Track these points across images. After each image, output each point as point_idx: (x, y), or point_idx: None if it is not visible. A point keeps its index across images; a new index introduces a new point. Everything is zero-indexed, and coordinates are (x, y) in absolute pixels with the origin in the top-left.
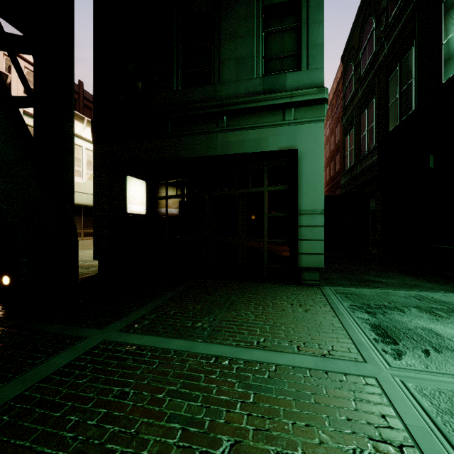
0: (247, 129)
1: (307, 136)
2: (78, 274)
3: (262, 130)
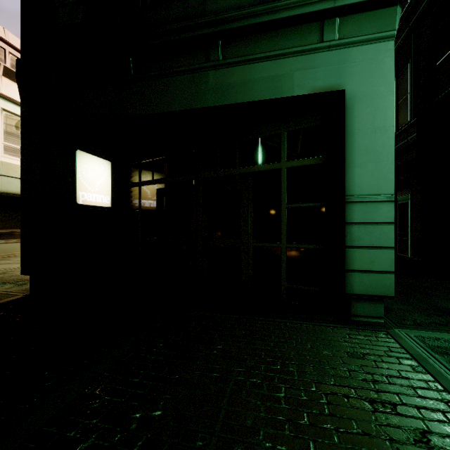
0: (256, 61)
1: (363, 67)
2: None
3: (282, 61)
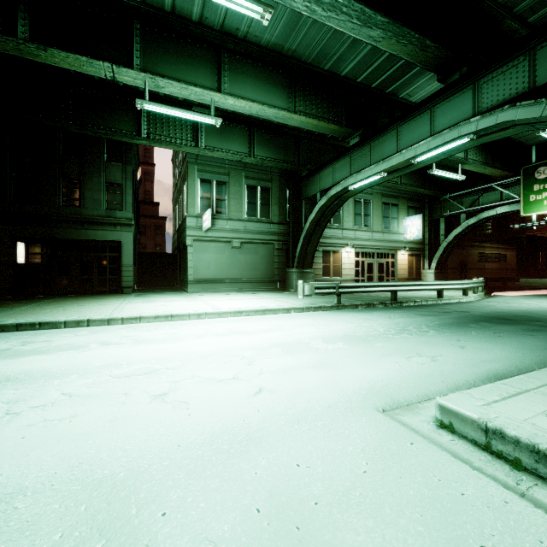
0: (98, 230)
1: (126, 237)
2: None
3: (106, 231)
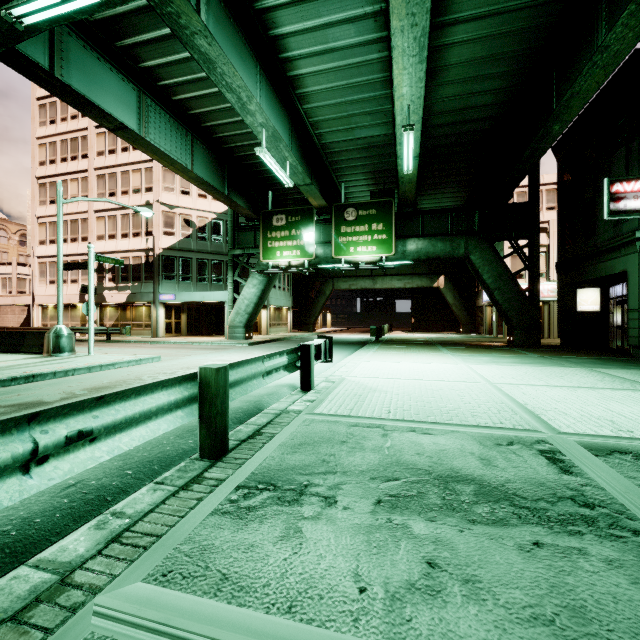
0: (607, 261)
1: (631, 262)
2: (539, 342)
3: (613, 260)
